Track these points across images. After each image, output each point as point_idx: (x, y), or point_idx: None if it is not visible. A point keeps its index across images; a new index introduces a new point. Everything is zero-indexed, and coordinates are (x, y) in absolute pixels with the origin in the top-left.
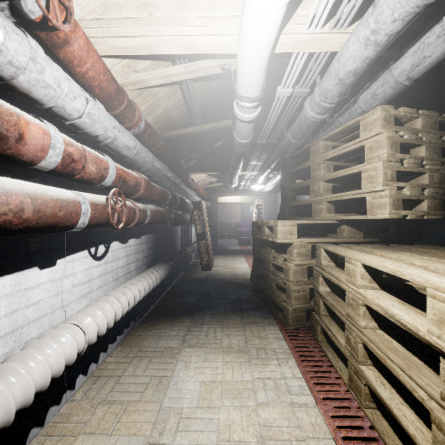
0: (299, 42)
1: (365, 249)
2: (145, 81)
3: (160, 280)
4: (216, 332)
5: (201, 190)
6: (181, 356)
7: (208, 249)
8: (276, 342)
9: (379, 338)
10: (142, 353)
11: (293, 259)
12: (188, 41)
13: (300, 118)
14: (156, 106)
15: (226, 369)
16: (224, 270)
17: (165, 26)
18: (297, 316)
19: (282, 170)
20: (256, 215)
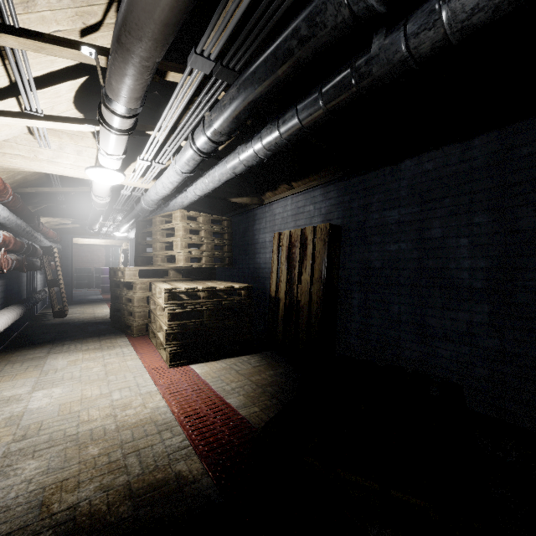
0: (127, 183)
1: (170, 282)
2: (16, 169)
3: (19, 317)
4: (77, 346)
5: (51, 232)
6: (49, 357)
7: (62, 296)
8: (123, 342)
9: (162, 317)
10: (13, 362)
11: (137, 291)
12: (61, 172)
13: (141, 204)
14: (16, 175)
15: (85, 355)
16: (83, 315)
17: (47, 164)
18: (140, 328)
19: (136, 228)
20: (123, 261)
